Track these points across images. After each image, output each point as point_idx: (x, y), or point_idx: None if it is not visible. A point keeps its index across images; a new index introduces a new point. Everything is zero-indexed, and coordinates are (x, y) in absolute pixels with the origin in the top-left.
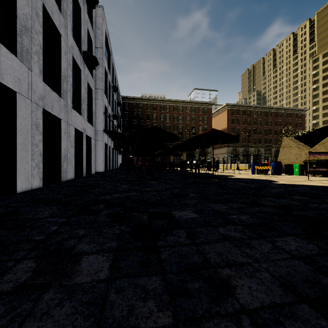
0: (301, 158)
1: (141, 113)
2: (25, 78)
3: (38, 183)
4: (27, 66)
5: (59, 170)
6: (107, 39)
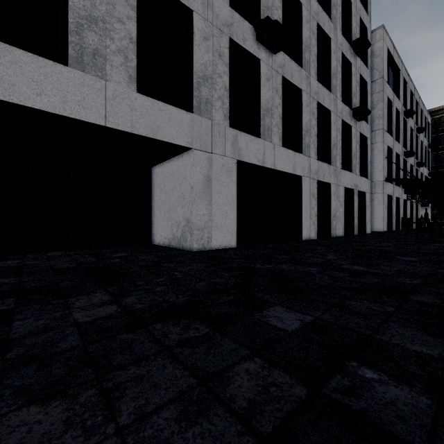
0: None
1: None
2: (306, 164)
3: (314, 235)
4: (307, 156)
5: (329, 227)
6: (392, 56)
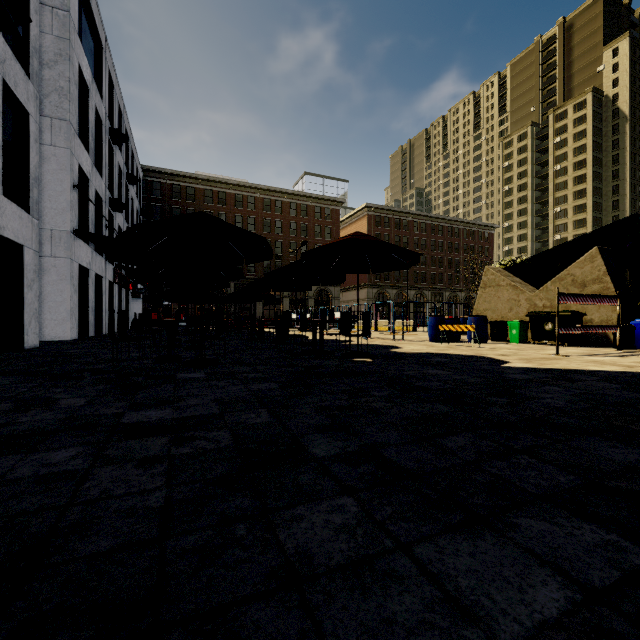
0: (518, 309)
1: (192, 209)
2: None
3: None
4: None
5: None
6: None
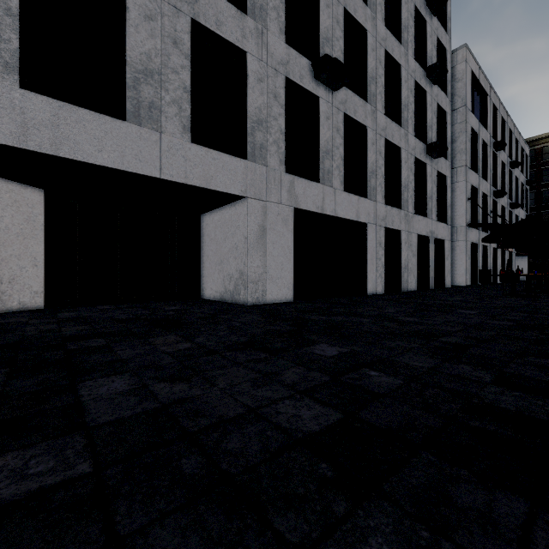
0: None
1: None
2: (372, 210)
3: (381, 290)
4: (373, 200)
5: (399, 280)
6: (477, 80)
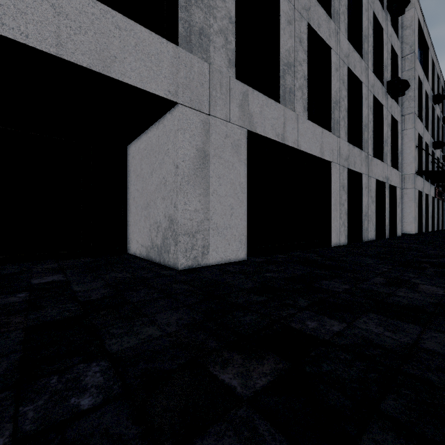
0: None
1: None
2: (336, 147)
3: (344, 240)
4: (337, 136)
5: (359, 229)
6: (421, 30)
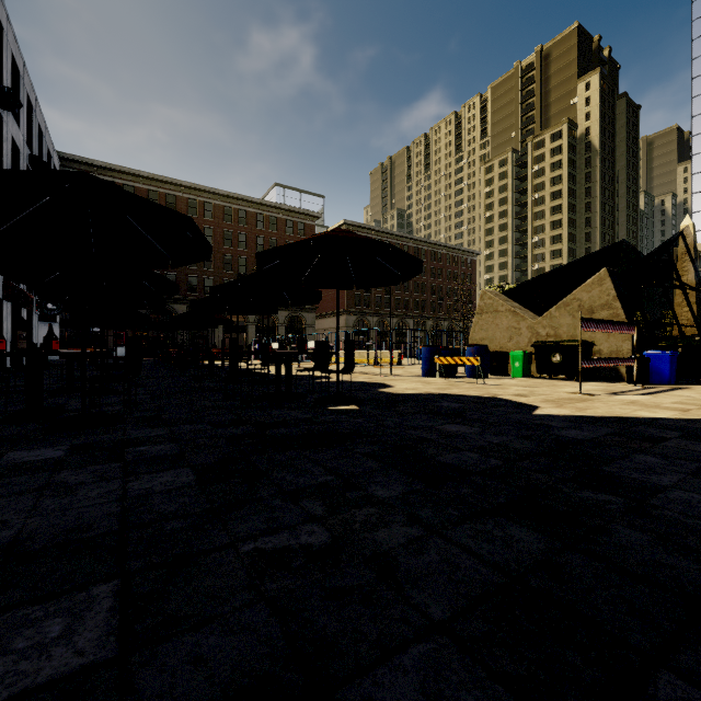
0: (519, 338)
1: None
2: None
3: None
4: None
5: None
6: None
